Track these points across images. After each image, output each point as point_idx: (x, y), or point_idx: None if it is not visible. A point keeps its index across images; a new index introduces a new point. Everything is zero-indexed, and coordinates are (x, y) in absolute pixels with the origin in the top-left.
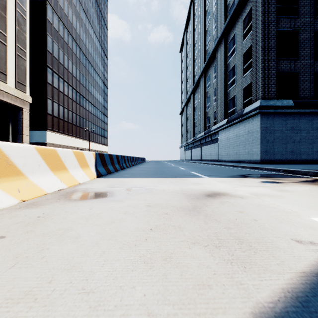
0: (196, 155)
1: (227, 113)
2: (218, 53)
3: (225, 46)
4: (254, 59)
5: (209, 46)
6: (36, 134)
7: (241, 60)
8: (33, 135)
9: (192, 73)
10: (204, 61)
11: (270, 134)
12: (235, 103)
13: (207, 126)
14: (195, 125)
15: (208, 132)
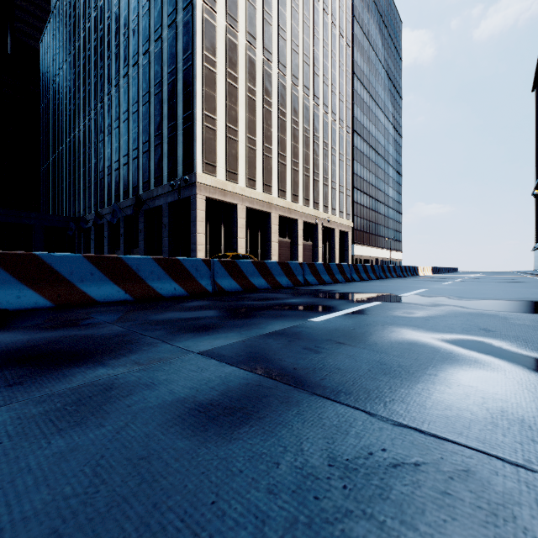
0: None
1: None
2: None
3: None
4: None
5: None
6: None
7: None
8: None
9: None
10: None
11: None
12: None
13: None
14: None
15: None
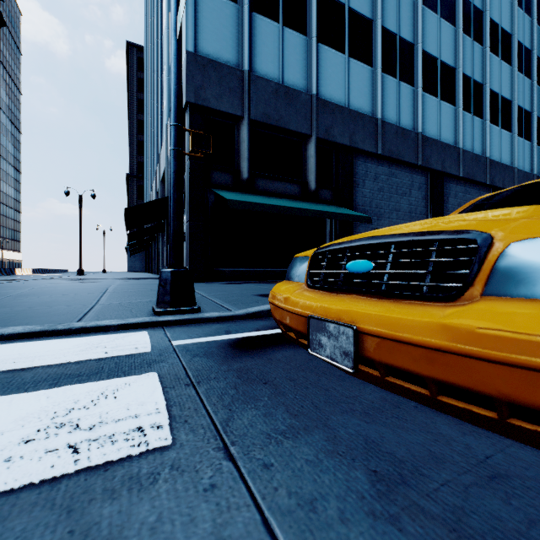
0: None
1: None
2: None
3: None
4: None
5: None
6: None
7: None
8: None
9: None
10: None
11: (133, 258)
12: None
13: None
14: None
15: None
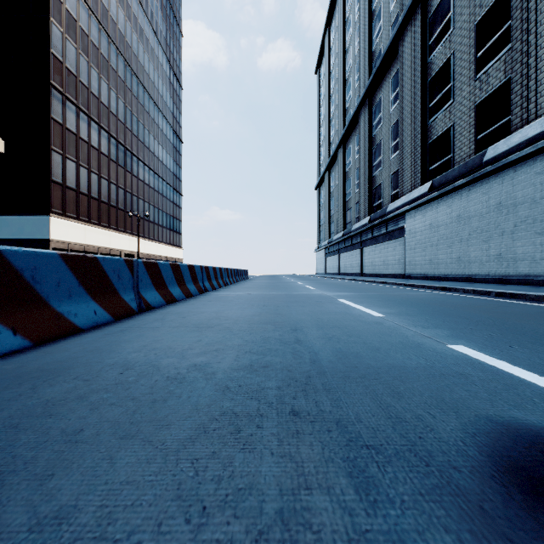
0: (349, 264)
1: (428, 170)
2: (405, 44)
3: (423, 24)
4: (517, 19)
5: (381, 40)
6: (29, 222)
7: (470, 40)
8: (23, 224)
9: (341, 106)
10: (369, 74)
11: None
12: (452, 144)
13: (376, 206)
14: (347, 206)
15: (380, 216)
